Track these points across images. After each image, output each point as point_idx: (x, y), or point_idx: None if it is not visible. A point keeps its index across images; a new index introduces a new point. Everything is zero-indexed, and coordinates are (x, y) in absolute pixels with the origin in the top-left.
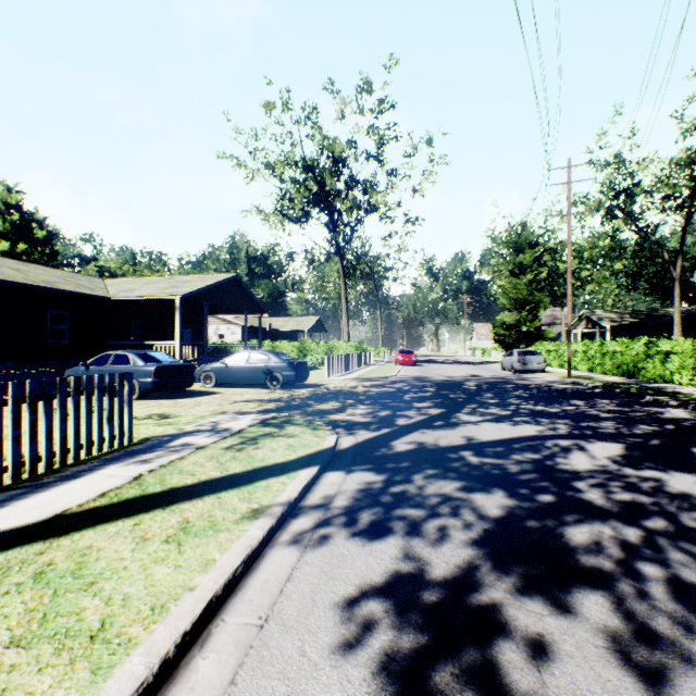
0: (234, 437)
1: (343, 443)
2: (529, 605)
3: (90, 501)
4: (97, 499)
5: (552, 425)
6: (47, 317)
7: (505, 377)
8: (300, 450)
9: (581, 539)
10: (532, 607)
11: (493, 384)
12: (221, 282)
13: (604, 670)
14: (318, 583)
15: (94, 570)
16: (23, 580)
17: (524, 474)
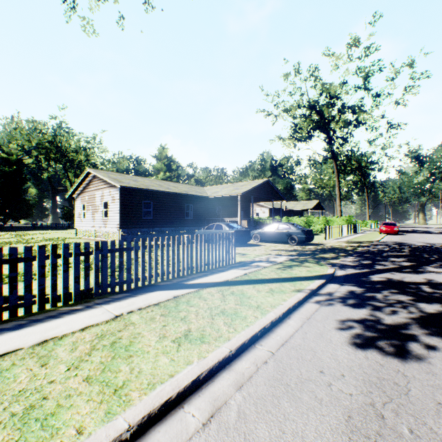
0: (279, 264)
1: (337, 273)
2: (433, 338)
3: (233, 278)
4: (235, 278)
5: None
6: (185, 207)
7: None
8: (314, 273)
9: None
10: (435, 339)
11: None
12: (259, 184)
13: None
14: (328, 314)
15: (247, 295)
16: (228, 293)
17: None
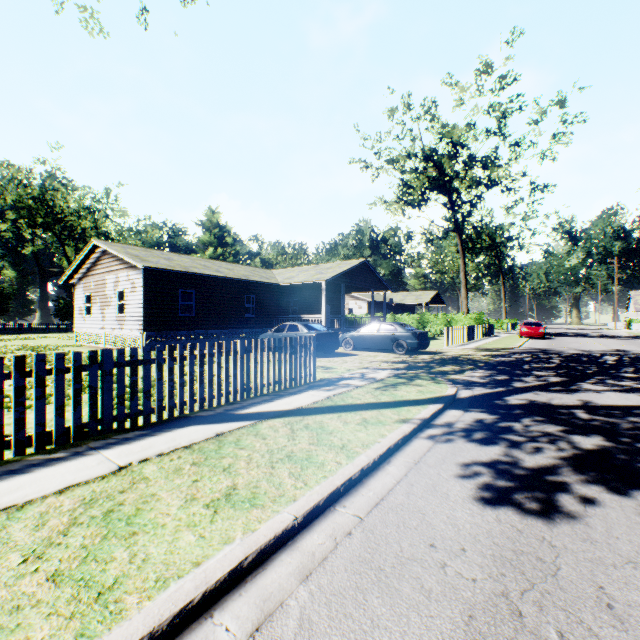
0: (378, 383)
1: (461, 394)
2: (592, 487)
3: (310, 404)
4: (313, 404)
5: None
6: (244, 299)
7: None
8: (427, 394)
9: None
10: (594, 488)
11: None
12: (353, 267)
13: (633, 516)
14: (445, 455)
15: (328, 429)
16: (300, 427)
17: (633, 430)
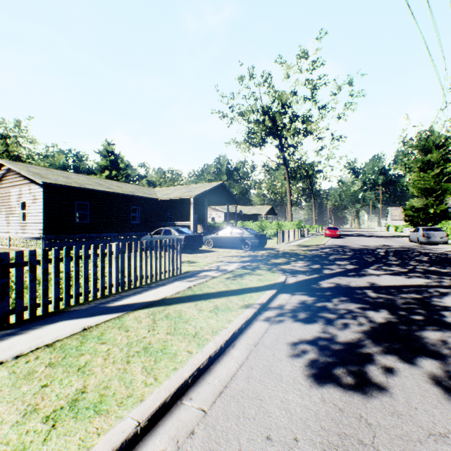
0: (229, 273)
1: (289, 280)
2: (388, 357)
3: (174, 294)
4: (176, 294)
5: (439, 280)
6: (131, 210)
7: (410, 247)
8: (265, 282)
9: (433, 338)
10: (390, 358)
11: (398, 251)
12: (214, 187)
13: (422, 383)
14: (279, 335)
15: (185, 317)
16: (162, 317)
17: (405, 305)
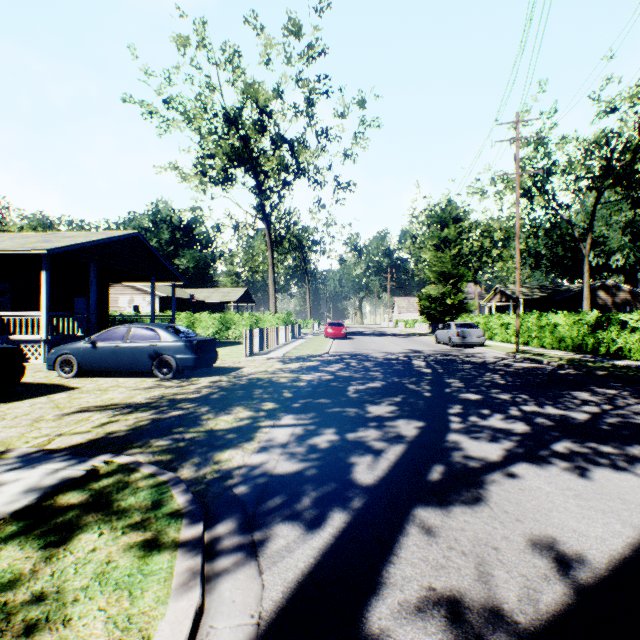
0: None
1: None
2: None
3: None
4: None
5: None
6: None
7: (448, 353)
8: None
9: None
10: None
11: (445, 363)
12: (114, 238)
13: None
14: None
15: None
16: None
17: None
